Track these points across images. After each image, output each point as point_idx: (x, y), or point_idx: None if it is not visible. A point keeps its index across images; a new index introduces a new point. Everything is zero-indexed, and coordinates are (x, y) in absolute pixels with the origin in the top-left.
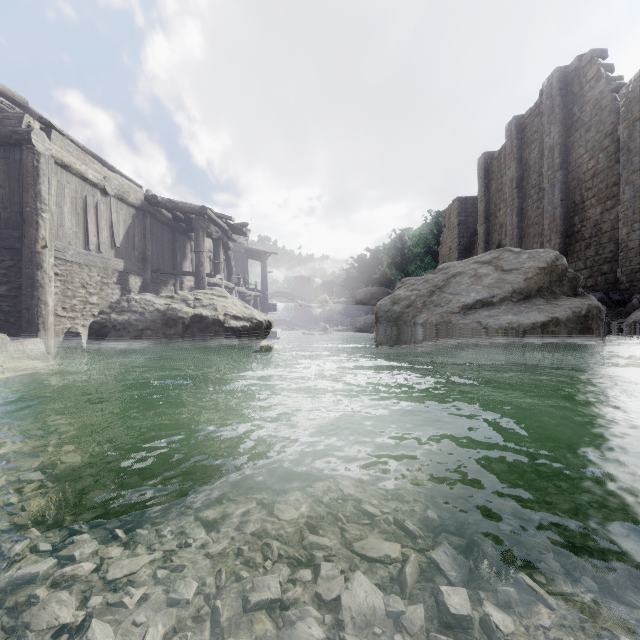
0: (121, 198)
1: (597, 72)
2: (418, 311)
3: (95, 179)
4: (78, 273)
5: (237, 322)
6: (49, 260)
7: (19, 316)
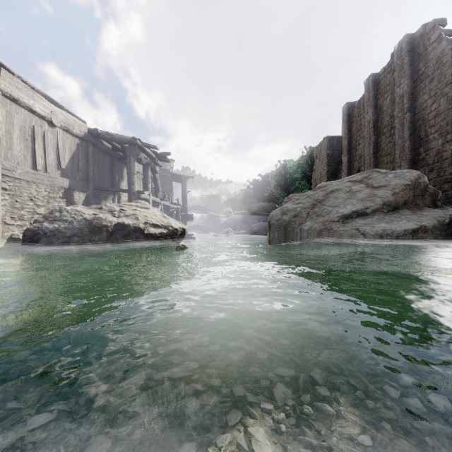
0: (66, 129)
1: (439, 36)
2: (303, 220)
3: (42, 112)
4: (26, 188)
5: (156, 229)
6: None
7: None
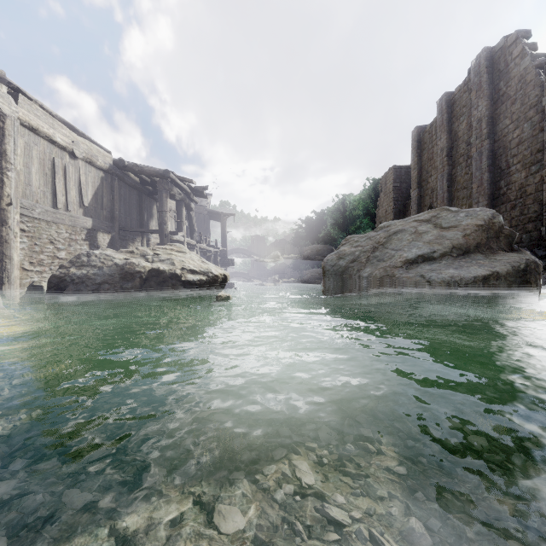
0: (89, 161)
1: (522, 50)
2: (362, 265)
3: (63, 142)
4: (46, 230)
5: (194, 276)
6: (14, 217)
7: None
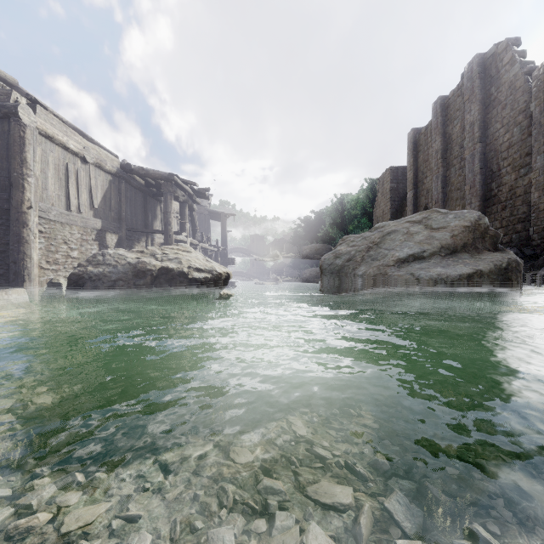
0: (99, 166)
1: (512, 57)
2: (357, 264)
3: (76, 149)
4: (60, 231)
5: (199, 274)
6: (34, 219)
7: (7, 268)
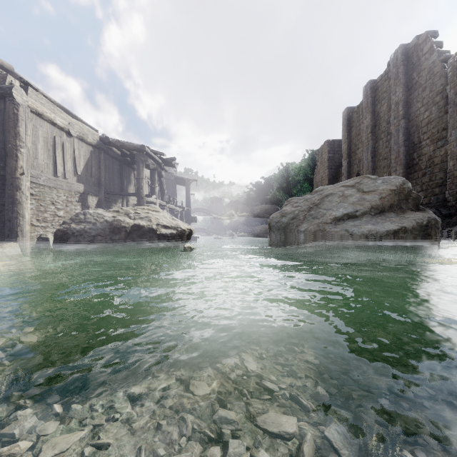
0: (82, 139)
1: (430, 47)
2: (300, 222)
3: (62, 124)
4: (49, 194)
5: (166, 230)
6: (26, 184)
7: (3, 225)
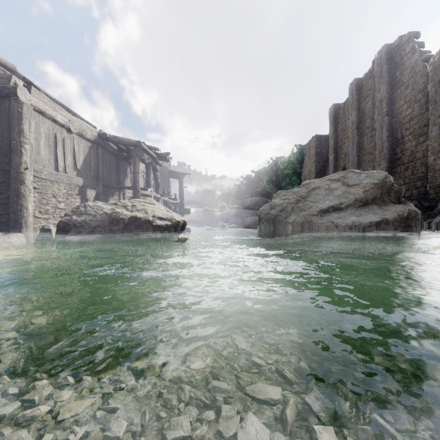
0: (81, 135)
1: (413, 47)
2: (288, 214)
3: (62, 121)
4: (50, 187)
5: (162, 221)
6: (29, 178)
7: (8, 217)
